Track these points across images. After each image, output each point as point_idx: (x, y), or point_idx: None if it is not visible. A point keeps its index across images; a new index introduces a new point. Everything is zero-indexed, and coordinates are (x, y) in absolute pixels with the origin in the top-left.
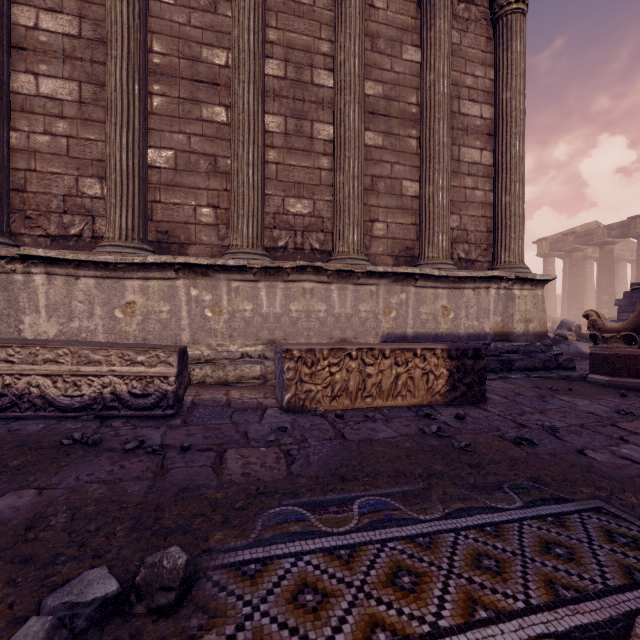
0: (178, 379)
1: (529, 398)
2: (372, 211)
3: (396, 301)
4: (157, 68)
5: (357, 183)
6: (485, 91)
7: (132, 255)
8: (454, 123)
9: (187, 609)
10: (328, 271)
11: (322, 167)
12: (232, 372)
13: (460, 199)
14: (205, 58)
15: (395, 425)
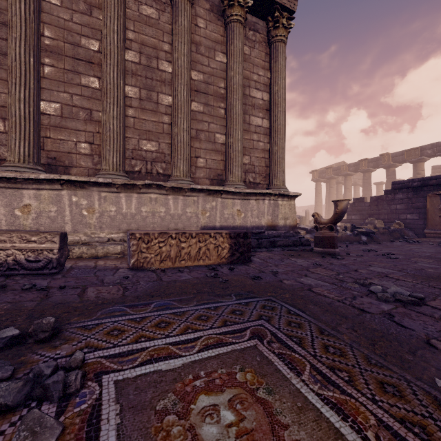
0: (60, 252)
1: (275, 260)
2: (197, 151)
3: (209, 206)
4: (48, 47)
5: (186, 134)
6: (265, 84)
7: (28, 173)
8: (246, 101)
9: (55, 340)
10: (166, 187)
11: (164, 122)
12: (101, 250)
13: (250, 147)
14: (83, 44)
15: (193, 274)
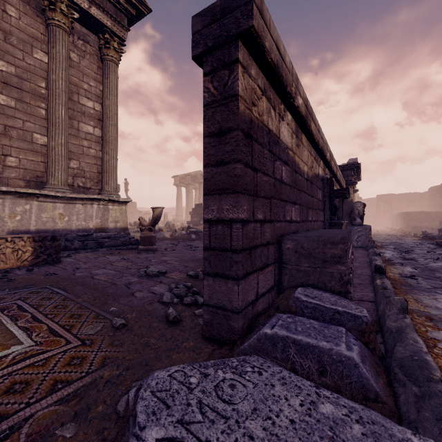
0: None
1: (90, 258)
2: (5, 149)
3: (21, 209)
4: None
5: None
6: (97, 95)
7: None
8: (75, 107)
9: None
10: None
11: None
12: None
13: (79, 152)
14: None
15: None
